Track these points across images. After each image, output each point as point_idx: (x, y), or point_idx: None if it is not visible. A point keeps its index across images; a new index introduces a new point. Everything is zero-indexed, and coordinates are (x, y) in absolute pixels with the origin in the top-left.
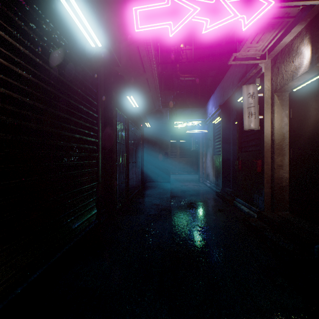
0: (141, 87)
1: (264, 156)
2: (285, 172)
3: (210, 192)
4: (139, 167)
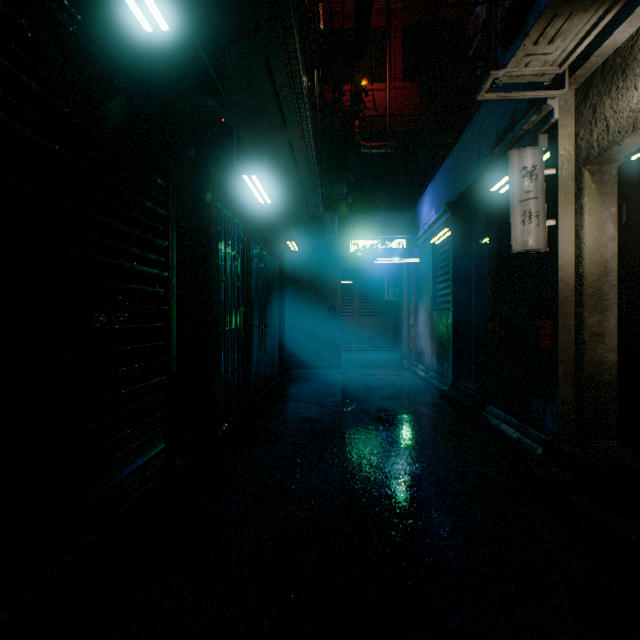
0: (278, 163)
1: (560, 313)
2: (609, 350)
3: (427, 391)
4: (275, 336)
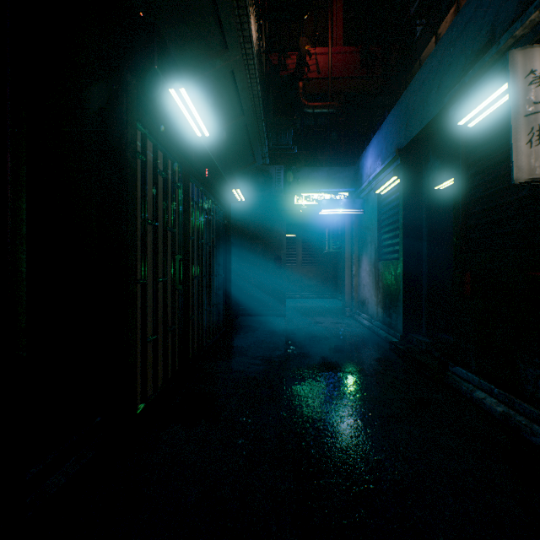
0: (221, 100)
1: None
2: None
3: (375, 342)
4: (221, 286)
